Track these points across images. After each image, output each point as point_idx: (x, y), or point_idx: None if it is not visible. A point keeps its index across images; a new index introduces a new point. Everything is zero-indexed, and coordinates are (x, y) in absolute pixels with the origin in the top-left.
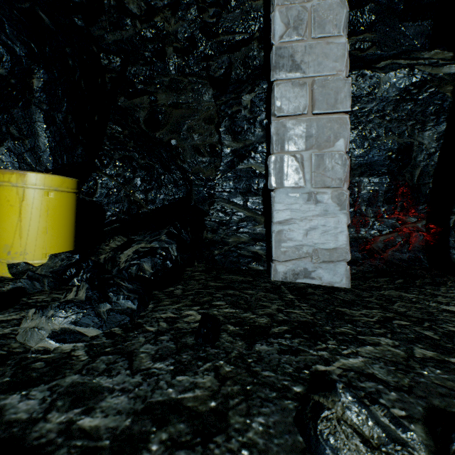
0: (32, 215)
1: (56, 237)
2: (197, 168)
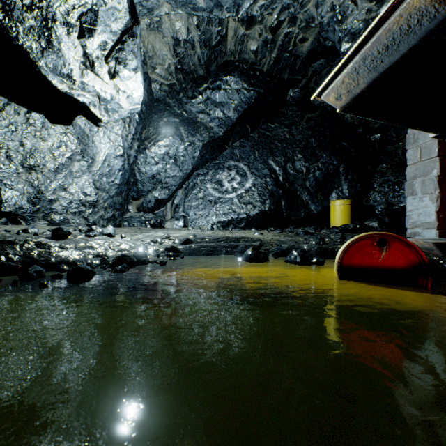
0: (336, 213)
1: (343, 219)
2: None
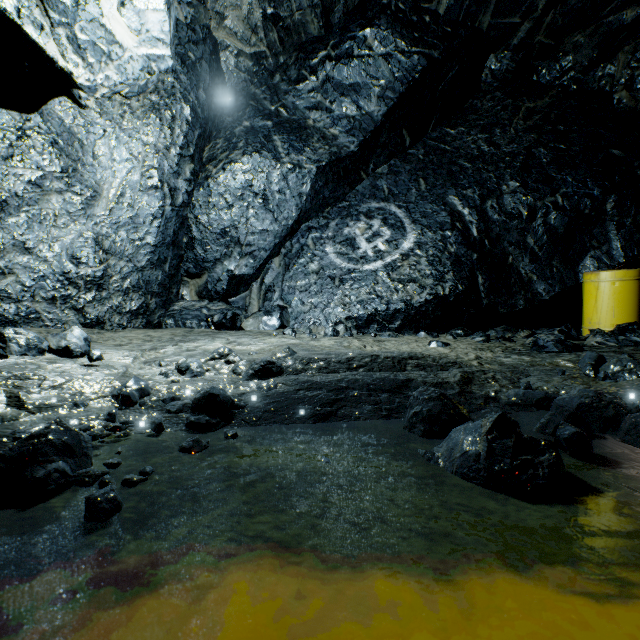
0: (602, 299)
1: (620, 313)
2: None
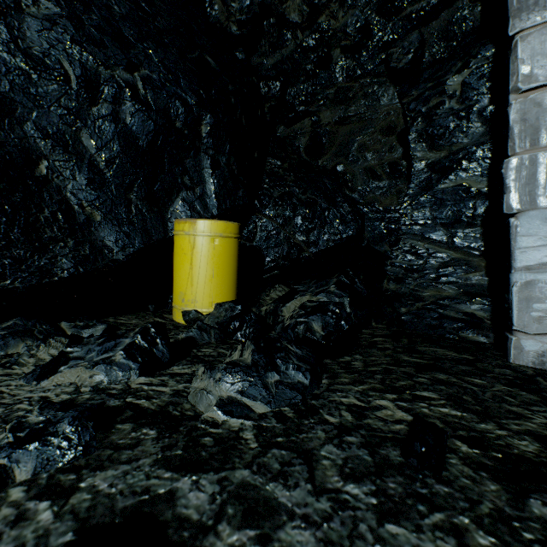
0: (200, 263)
1: (220, 285)
2: (370, 197)
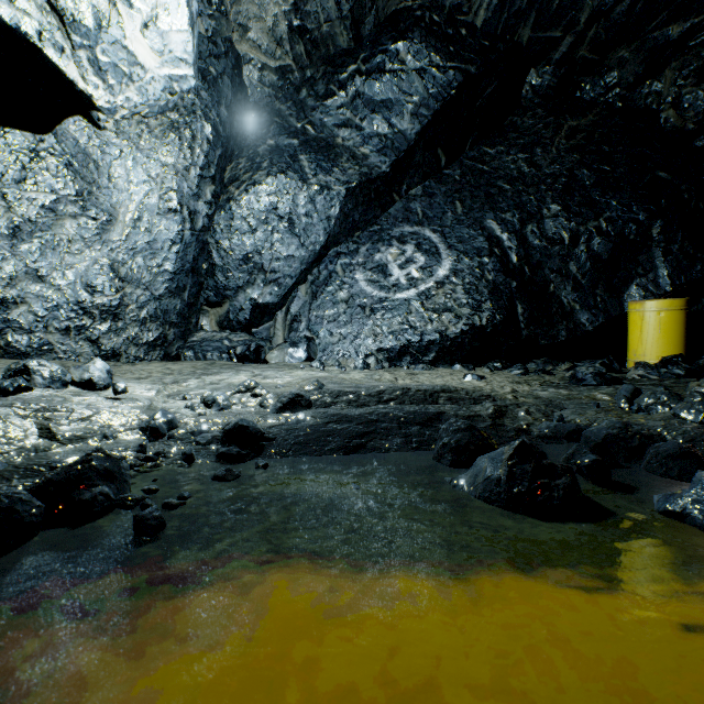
0: (648, 330)
1: (666, 344)
2: None
